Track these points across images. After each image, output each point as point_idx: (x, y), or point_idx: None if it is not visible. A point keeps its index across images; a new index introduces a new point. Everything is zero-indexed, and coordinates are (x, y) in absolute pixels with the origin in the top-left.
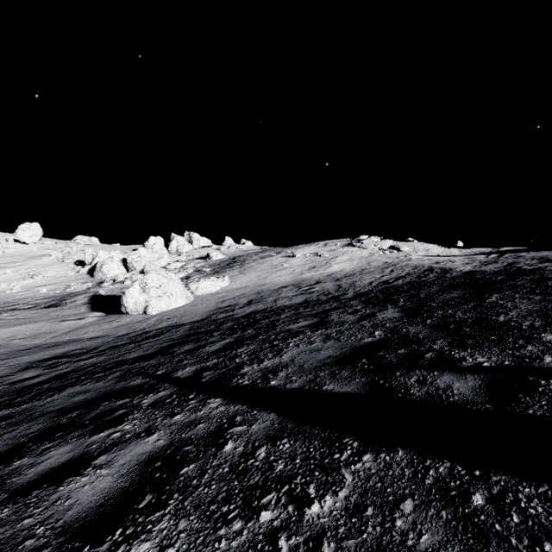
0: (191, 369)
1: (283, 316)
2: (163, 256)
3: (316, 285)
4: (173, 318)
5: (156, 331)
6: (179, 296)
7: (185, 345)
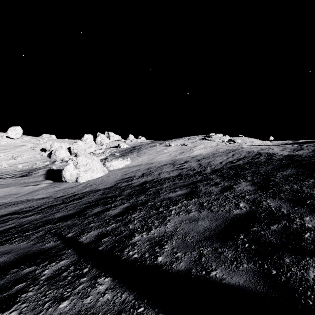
0: (94, 233)
1: (165, 186)
2: (92, 146)
3: (185, 163)
4: (93, 185)
5: (81, 194)
6: (99, 170)
7: (96, 207)
